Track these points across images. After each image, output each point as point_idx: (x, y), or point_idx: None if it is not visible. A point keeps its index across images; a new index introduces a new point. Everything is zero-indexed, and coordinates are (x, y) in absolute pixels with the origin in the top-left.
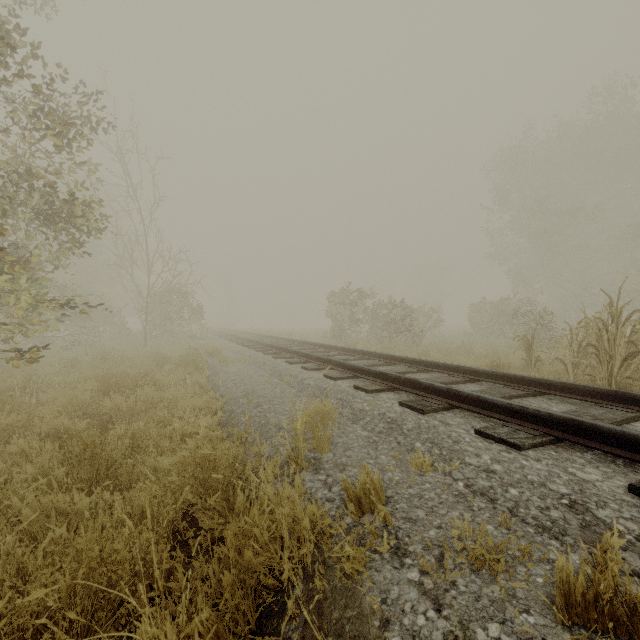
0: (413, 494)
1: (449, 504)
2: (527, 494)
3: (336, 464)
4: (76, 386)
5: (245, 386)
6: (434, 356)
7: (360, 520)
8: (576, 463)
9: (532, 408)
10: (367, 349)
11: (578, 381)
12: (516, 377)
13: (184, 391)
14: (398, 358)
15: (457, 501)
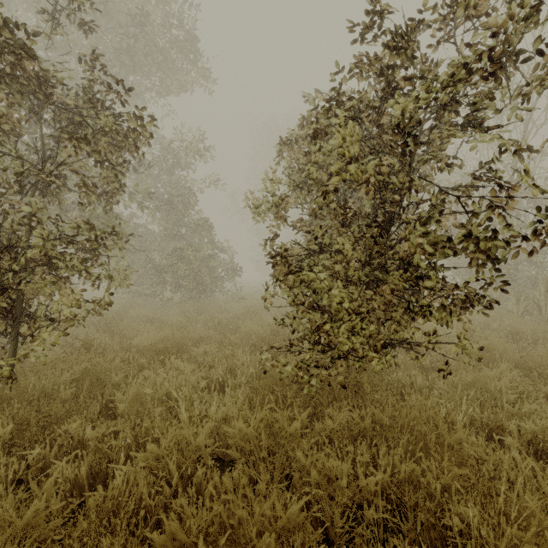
0: None
1: None
2: None
3: None
4: None
5: None
6: None
7: None
8: None
9: None
10: None
11: None
12: None
13: None
14: None
15: None
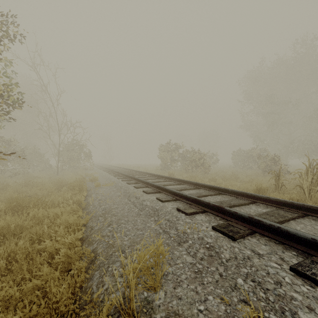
0: None
1: None
2: None
3: (168, 313)
4: None
5: (105, 205)
6: (219, 181)
7: None
8: None
9: None
10: (180, 176)
11: (315, 200)
12: (287, 202)
13: (64, 210)
14: (201, 185)
15: None
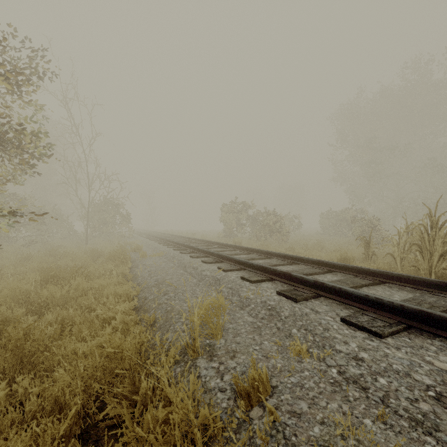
0: (295, 383)
1: (327, 394)
2: (395, 384)
3: (227, 351)
4: (24, 277)
5: (157, 276)
6: (298, 251)
7: (249, 414)
8: (430, 351)
9: (386, 300)
10: (249, 245)
11: (405, 270)
12: (363, 269)
13: (109, 281)
14: (273, 253)
15: (334, 390)
